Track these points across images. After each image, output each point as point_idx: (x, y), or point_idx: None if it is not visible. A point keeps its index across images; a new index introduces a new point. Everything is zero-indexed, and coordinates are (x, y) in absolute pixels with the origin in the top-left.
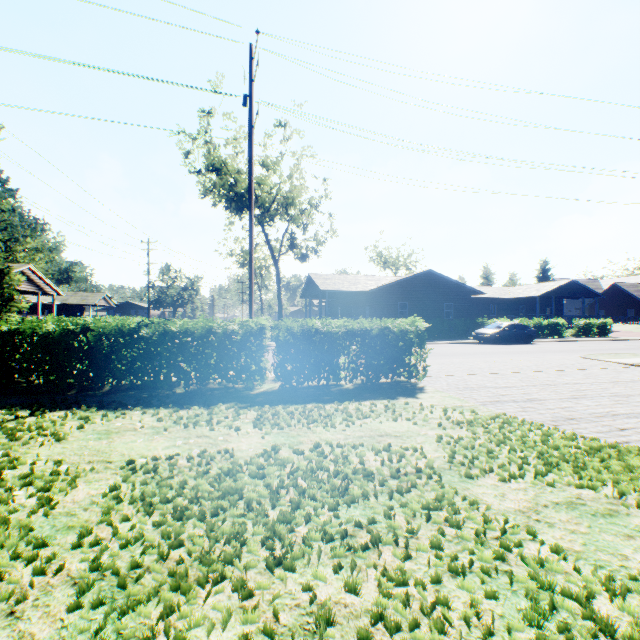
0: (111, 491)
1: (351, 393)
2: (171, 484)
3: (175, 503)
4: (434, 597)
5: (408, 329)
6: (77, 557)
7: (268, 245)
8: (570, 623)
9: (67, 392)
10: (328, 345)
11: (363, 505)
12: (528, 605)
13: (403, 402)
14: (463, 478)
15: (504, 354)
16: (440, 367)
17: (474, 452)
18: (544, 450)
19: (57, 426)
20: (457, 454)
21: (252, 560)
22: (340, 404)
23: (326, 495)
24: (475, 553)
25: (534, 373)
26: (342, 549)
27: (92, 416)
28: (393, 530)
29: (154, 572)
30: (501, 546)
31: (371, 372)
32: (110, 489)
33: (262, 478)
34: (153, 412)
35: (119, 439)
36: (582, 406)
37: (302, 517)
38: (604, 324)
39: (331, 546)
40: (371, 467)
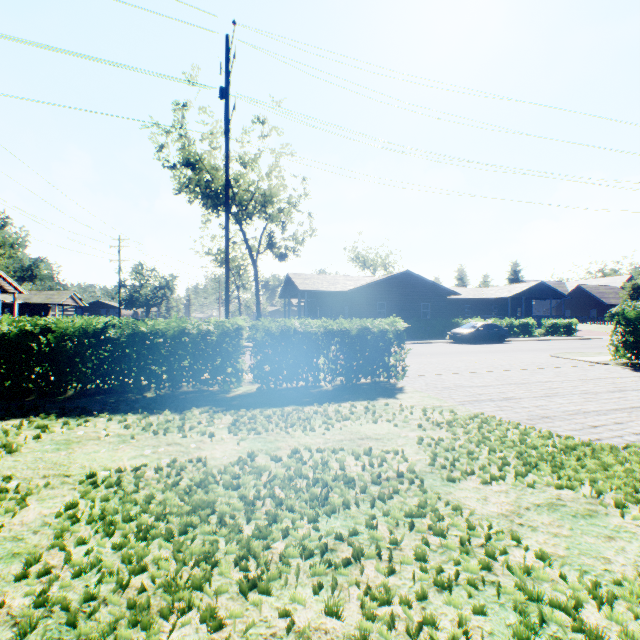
0: (67, 510)
1: (331, 394)
2: (136, 499)
3: (139, 521)
4: (420, 616)
5: (387, 329)
6: (21, 591)
7: (246, 244)
8: (560, 637)
9: (25, 398)
10: (307, 346)
11: (344, 515)
12: (517, 620)
13: (383, 403)
14: (445, 482)
15: (479, 353)
16: (418, 367)
17: (455, 454)
18: (523, 450)
19: (10, 436)
20: (438, 456)
21: (224, 584)
22: (319, 406)
23: (305, 505)
24: (461, 563)
25: (508, 372)
26: (322, 566)
27: (51, 424)
28: (376, 542)
29: (111, 604)
30: (486, 554)
31: (351, 373)
32: (66, 507)
33: (237, 489)
34: (120, 418)
35: (80, 449)
36: (555, 404)
37: (279, 532)
38: (570, 324)
39: (310, 563)
40: (352, 473)
